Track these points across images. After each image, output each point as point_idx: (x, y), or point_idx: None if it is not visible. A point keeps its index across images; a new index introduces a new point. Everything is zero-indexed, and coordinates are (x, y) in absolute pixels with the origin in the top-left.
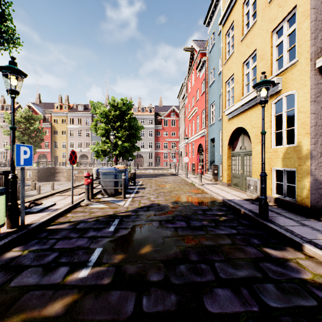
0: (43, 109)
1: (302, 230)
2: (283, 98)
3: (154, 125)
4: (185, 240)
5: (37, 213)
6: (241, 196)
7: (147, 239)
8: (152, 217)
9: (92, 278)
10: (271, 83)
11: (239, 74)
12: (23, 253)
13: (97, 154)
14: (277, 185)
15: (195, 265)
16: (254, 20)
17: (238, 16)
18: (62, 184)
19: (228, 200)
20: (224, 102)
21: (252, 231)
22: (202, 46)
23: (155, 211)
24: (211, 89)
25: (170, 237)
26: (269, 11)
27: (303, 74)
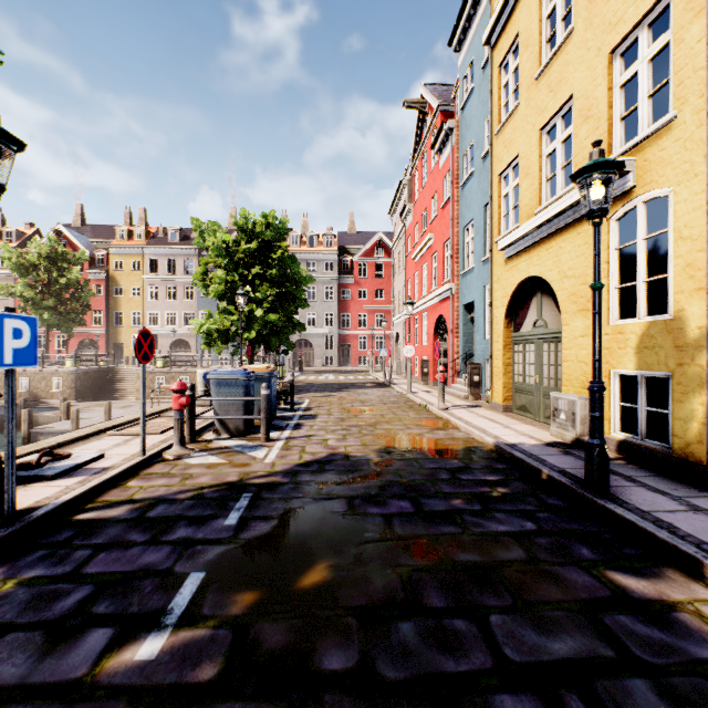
0: (89, 240)
1: (695, 522)
2: (639, 207)
3: (337, 275)
4: (411, 549)
5: (57, 480)
6: (537, 436)
7: (318, 547)
8: (330, 489)
9: (170, 665)
10: (616, 168)
11: (532, 154)
12: (3, 588)
13: (209, 339)
14: (624, 412)
15: (439, 622)
16: (569, 29)
17: (529, 23)
18: (131, 406)
19: (508, 447)
20: (495, 220)
21: (573, 525)
22: (444, 97)
23: (339, 472)
24: (464, 193)
25: (375, 542)
26: (605, 5)
27: (690, 148)
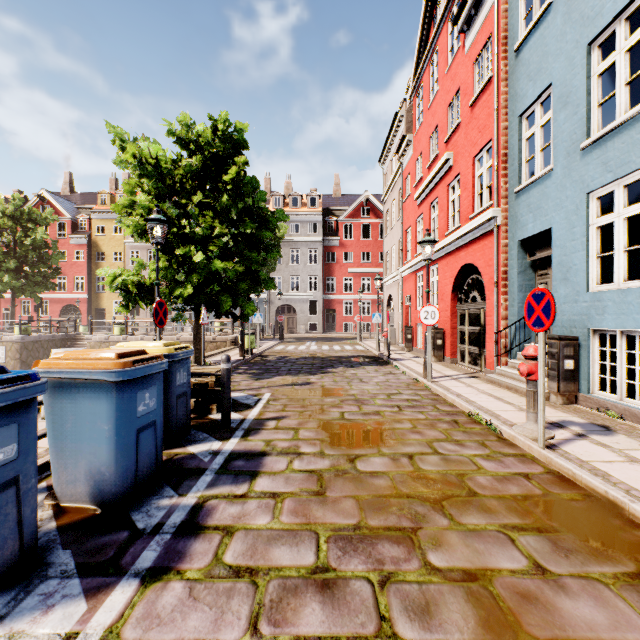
0: (74, 206)
1: None
2: None
3: (321, 237)
4: None
5: None
6: None
7: None
8: None
9: None
10: None
11: None
12: None
13: (126, 298)
14: None
15: None
16: None
17: None
18: None
19: None
20: None
21: None
22: None
23: None
24: (524, 57)
25: None
26: None
27: None
